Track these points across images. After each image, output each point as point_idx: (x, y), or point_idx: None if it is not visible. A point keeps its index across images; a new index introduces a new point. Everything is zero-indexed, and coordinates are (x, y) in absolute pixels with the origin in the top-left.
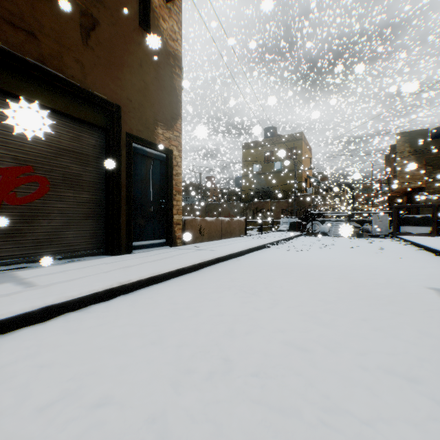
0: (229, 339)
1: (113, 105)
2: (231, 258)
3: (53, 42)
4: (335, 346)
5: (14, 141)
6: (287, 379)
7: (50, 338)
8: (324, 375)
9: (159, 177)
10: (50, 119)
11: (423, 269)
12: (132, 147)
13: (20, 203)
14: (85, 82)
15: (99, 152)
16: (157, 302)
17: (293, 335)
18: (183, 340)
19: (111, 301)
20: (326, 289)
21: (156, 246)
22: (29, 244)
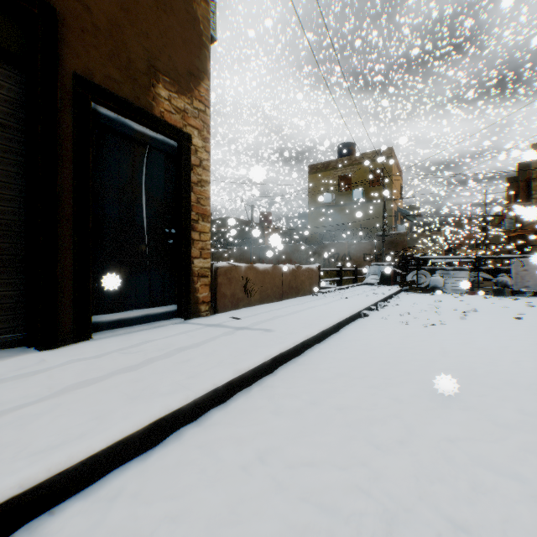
0: None
1: (35, 1)
2: (305, 348)
3: None
4: None
5: None
6: None
7: None
8: None
9: (162, 185)
10: None
11: None
12: (91, 110)
13: None
14: None
15: (7, 115)
16: None
17: None
18: None
19: None
20: None
21: (155, 319)
22: None
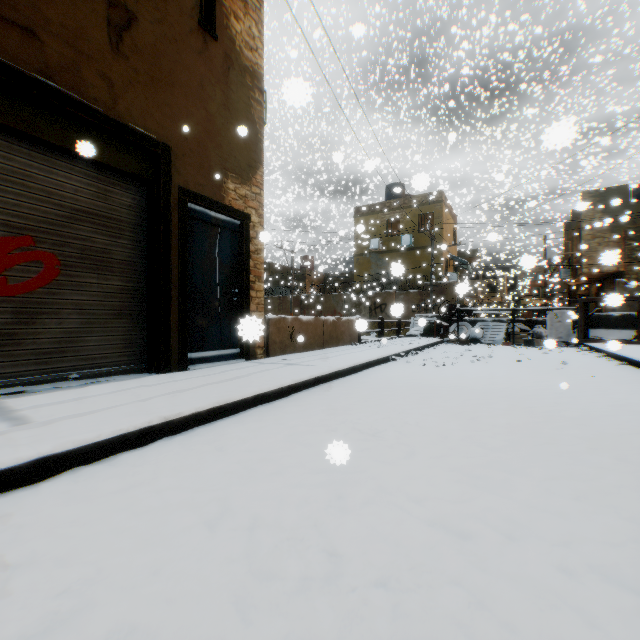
0: (337, 514)
1: (159, 145)
2: (338, 377)
3: (64, 47)
4: (513, 529)
5: (3, 197)
6: (438, 593)
7: (42, 513)
8: (501, 586)
9: (229, 255)
10: (61, 164)
11: (633, 394)
12: (188, 209)
13: (13, 294)
14: (115, 109)
15: (137, 217)
16: (222, 449)
17: (442, 509)
18: (260, 517)
19: (149, 447)
20: (487, 428)
21: (225, 359)
22: (28, 356)
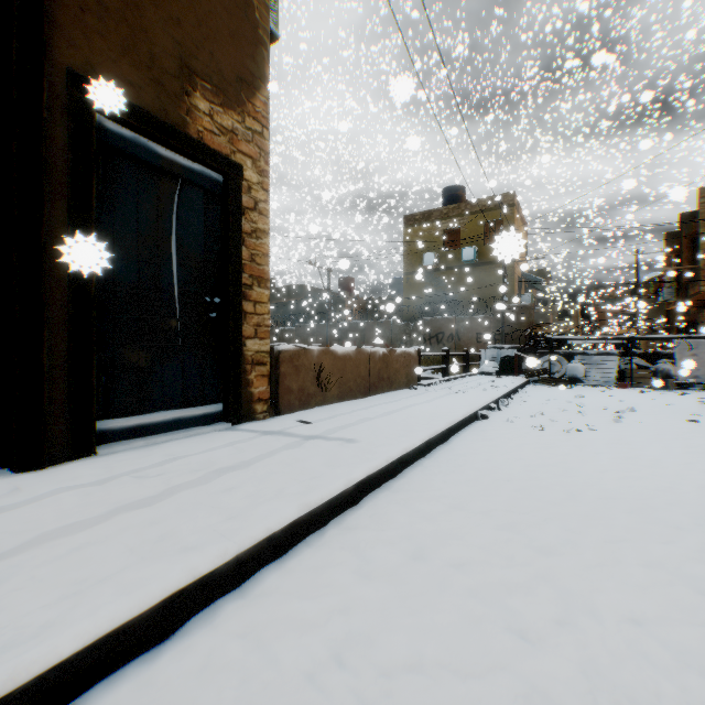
0: None
1: None
2: (403, 467)
3: None
4: None
5: None
6: None
7: None
8: None
9: (201, 235)
10: None
11: None
12: (95, 124)
13: None
14: None
15: None
16: None
17: None
18: None
19: None
20: None
21: (191, 425)
22: None
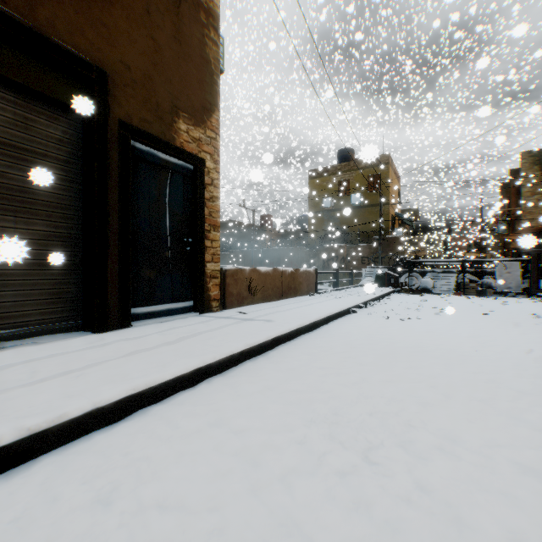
0: None
1: (93, 69)
2: (299, 334)
3: None
4: None
5: None
6: None
7: None
8: None
9: (181, 202)
10: None
11: None
12: (130, 147)
13: None
14: (33, 18)
15: (70, 153)
16: (108, 500)
17: None
18: None
19: None
20: (539, 439)
21: (176, 313)
22: None
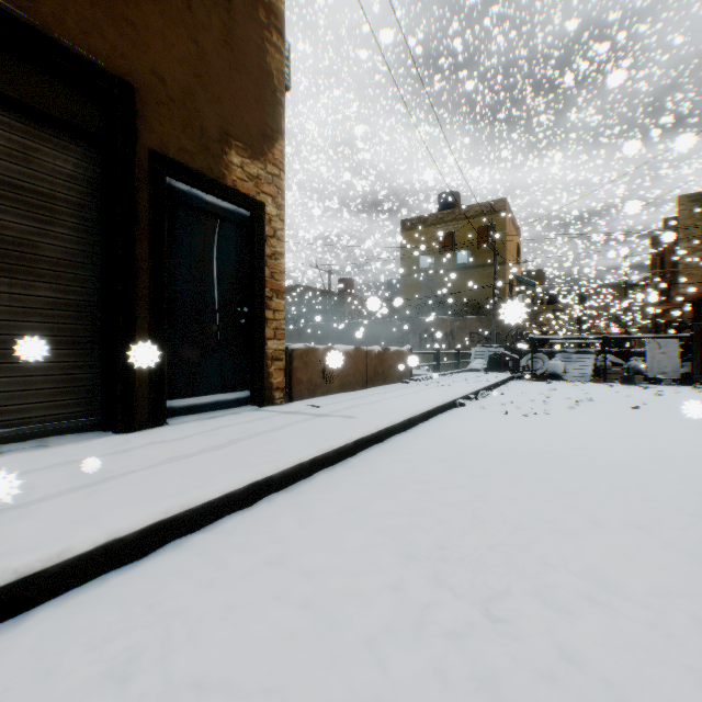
0: None
1: (115, 81)
2: (389, 435)
3: None
4: None
5: None
6: None
7: None
8: None
9: (234, 259)
10: None
11: None
12: (166, 185)
13: None
14: (34, 11)
15: (85, 194)
16: (123, 675)
17: None
18: None
19: None
20: None
21: (227, 406)
22: None
